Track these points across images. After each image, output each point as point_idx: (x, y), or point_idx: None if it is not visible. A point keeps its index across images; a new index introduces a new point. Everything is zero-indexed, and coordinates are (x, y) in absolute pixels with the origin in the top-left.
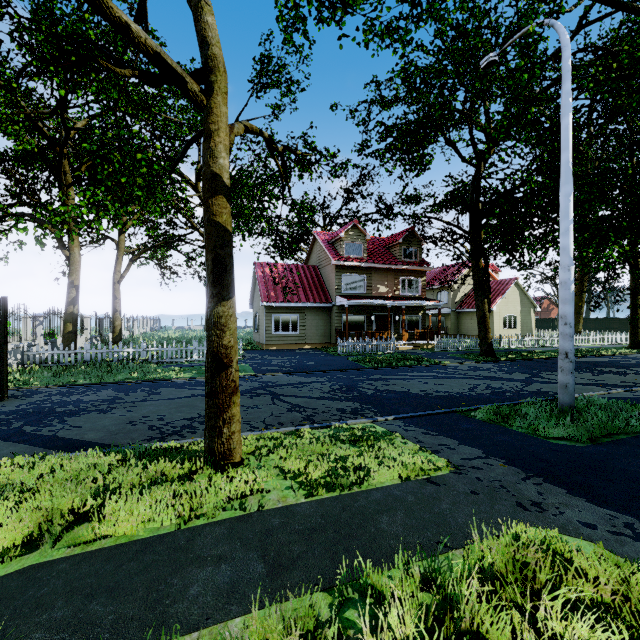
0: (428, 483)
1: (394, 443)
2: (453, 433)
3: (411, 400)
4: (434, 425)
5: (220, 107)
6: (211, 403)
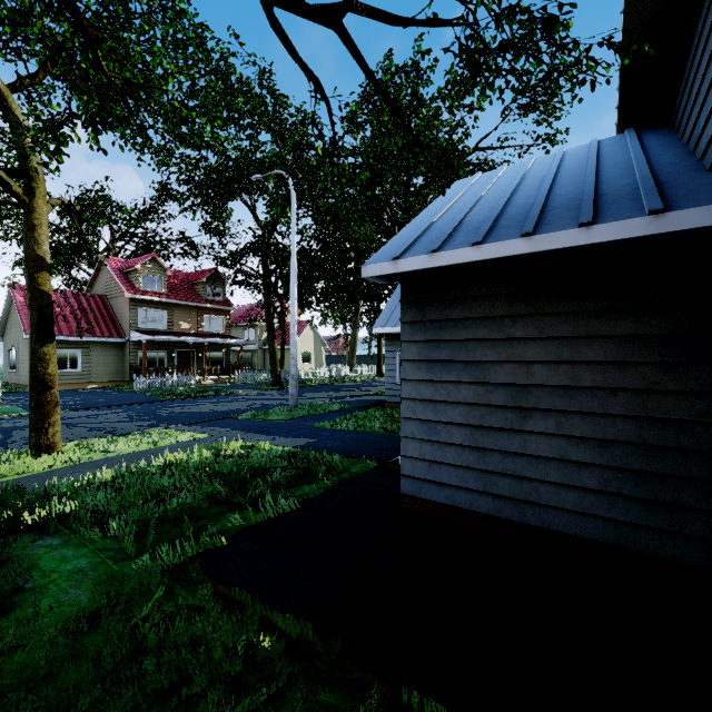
0: (194, 441)
1: (179, 433)
2: (220, 425)
3: (199, 415)
4: (210, 424)
5: (42, 208)
6: (38, 413)
